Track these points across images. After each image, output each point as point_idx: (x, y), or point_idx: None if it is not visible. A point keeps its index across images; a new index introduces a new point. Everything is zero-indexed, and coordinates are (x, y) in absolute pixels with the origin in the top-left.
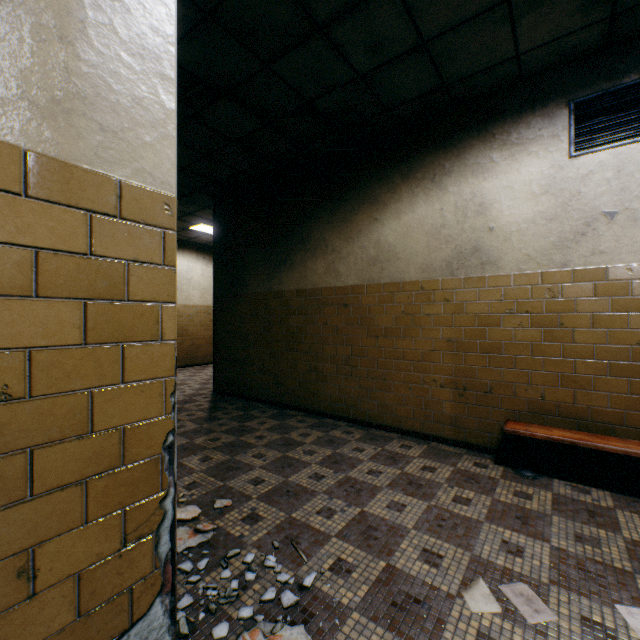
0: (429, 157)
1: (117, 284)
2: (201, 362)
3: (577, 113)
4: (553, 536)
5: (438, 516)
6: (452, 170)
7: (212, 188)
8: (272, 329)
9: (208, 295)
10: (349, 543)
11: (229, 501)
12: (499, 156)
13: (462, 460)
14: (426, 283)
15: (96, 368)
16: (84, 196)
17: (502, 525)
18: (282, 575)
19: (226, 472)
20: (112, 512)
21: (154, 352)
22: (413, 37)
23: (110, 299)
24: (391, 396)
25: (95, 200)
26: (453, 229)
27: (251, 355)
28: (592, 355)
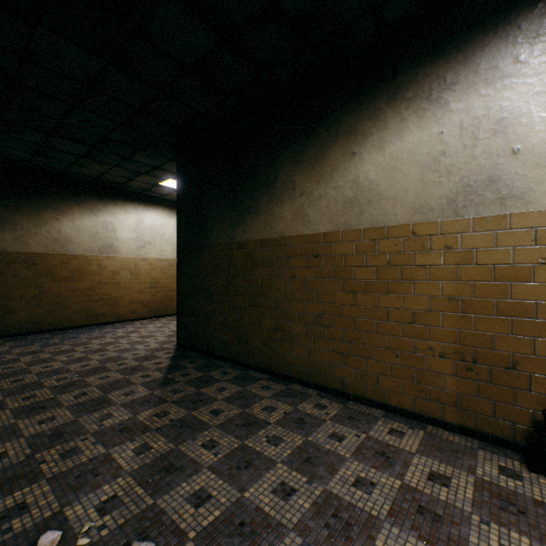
0: (423, 69)
1: None
2: (173, 312)
3: None
4: None
5: None
6: (456, 81)
7: (174, 135)
8: (235, 282)
9: None
10: None
11: None
12: (528, 53)
13: (480, 461)
14: (419, 227)
15: None
16: None
17: None
18: None
19: (162, 476)
20: None
21: None
22: None
23: None
24: (372, 364)
25: None
26: (458, 156)
27: (214, 310)
28: None
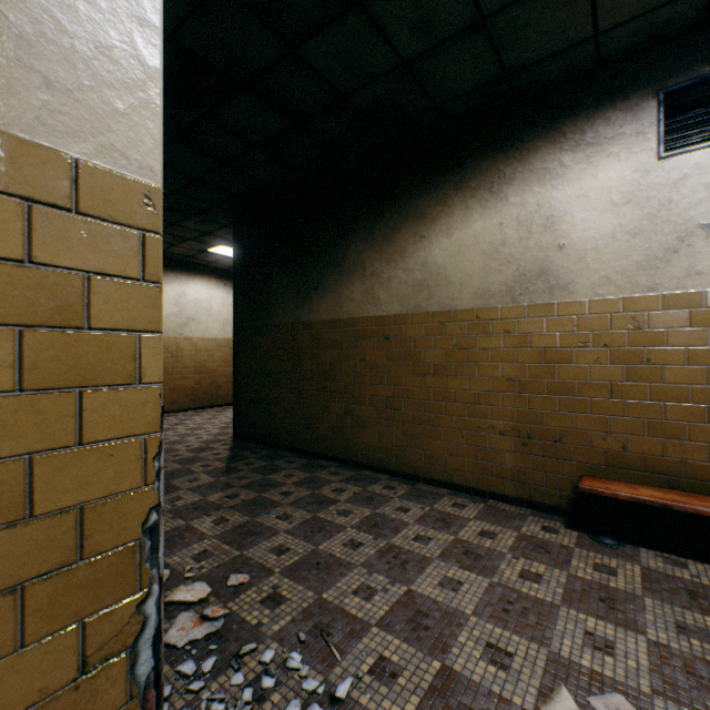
0: (486, 162)
1: (71, 305)
2: (222, 403)
3: (668, 105)
4: (649, 626)
5: (503, 597)
6: (514, 177)
7: (232, 203)
8: (301, 366)
9: (230, 327)
10: (393, 635)
11: (246, 577)
12: (571, 159)
13: (527, 523)
14: (482, 311)
15: (38, 424)
16: (18, 177)
17: (583, 610)
18: (309, 681)
19: (244, 538)
20: (64, 627)
21: (129, 400)
22: (470, 11)
23: (60, 326)
24: (440, 445)
25: (36, 184)
26: (515, 247)
27: (277, 396)
28: (686, 398)
